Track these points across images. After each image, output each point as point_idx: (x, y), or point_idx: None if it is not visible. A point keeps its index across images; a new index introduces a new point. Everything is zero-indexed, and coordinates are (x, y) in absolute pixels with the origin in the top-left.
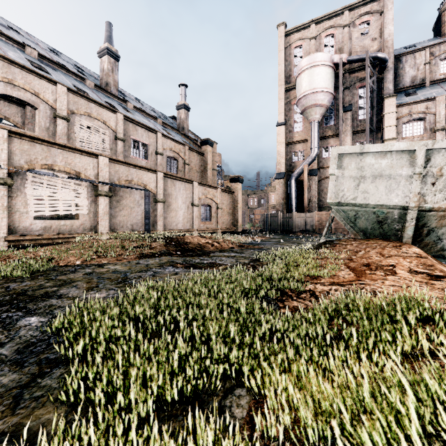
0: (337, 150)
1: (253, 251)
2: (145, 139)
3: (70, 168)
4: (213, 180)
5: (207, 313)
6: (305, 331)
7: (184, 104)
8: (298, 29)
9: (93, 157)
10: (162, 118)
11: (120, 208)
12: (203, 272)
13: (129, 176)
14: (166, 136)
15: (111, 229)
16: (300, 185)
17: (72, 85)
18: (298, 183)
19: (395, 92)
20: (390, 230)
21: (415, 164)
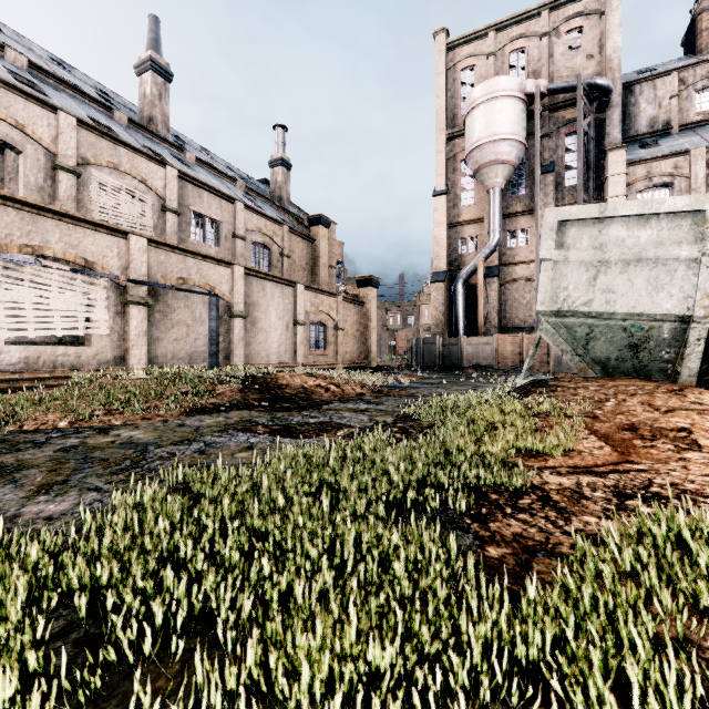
0: (556, 215)
1: (399, 401)
2: (216, 212)
3: (74, 255)
4: (330, 284)
5: (296, 583)
6: (604, 661)
7: (282, 159)
8: (468, 39)
9: (119, 237)
10: (245, 180)
11: (169, 325)
12: (306, 444)
13: (185, 272)
14: (252, 209)
15: (152, 363)
16: (471, 291)
17: (88, 117)
18: (468, 289)
19: (623, 142)
20: (653, 361)
21: (706, 237)
